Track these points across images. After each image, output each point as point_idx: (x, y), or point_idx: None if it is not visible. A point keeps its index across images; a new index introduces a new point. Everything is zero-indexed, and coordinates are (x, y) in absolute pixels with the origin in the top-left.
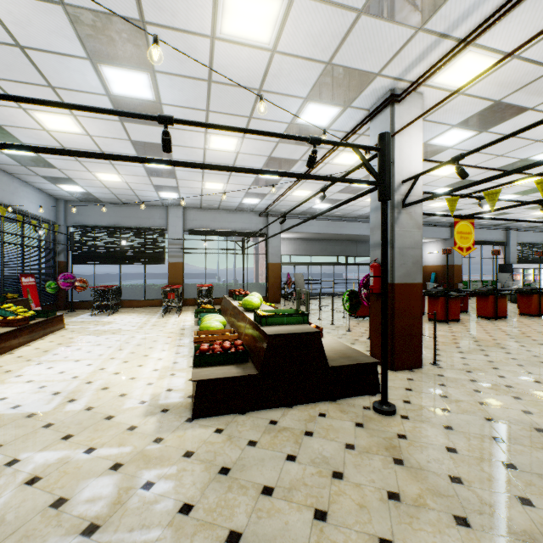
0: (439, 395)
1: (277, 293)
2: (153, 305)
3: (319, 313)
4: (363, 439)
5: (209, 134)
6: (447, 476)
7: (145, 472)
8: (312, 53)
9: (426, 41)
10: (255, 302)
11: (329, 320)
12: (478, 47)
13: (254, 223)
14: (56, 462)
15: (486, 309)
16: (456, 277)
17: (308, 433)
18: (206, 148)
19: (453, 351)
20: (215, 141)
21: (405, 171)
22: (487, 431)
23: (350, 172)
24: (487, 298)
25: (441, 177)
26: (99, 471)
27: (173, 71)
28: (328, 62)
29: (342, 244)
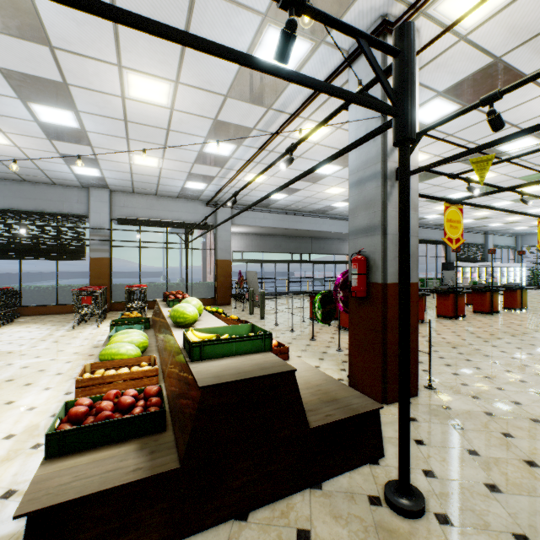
0: (467, 451)
1: (227, 294)
2: (68, 312)
3: (276, 317)
4: None
5: (125, 70)
6: None
7: None
8: None
9: None
10: (190, 313)
11: (288, 325)
12: None
13: (200, 213)
14: None
15: (447, 308)
16: None
17: None
18: (125, 97)
19: (439, 364)
20: (137, 84)
21: None
22: None
23: (336, 112)
24: (448, 296)
25: None
26: None
27: None
28: None
29: (297, 241)
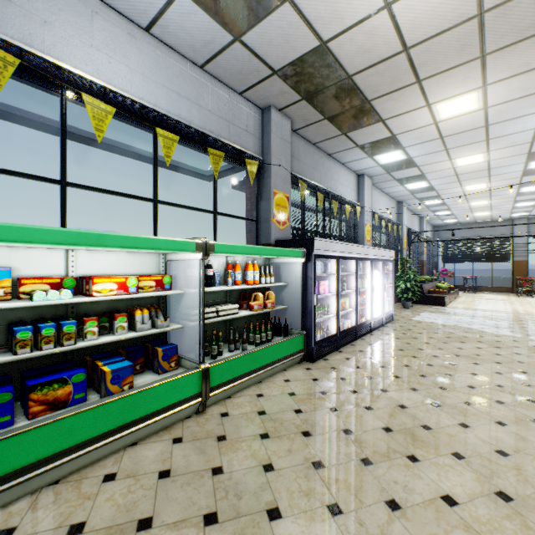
0: None
1: None
2: (498, 291)
3: None
4: None
5: None
6: None
7: None
8: None
9: None
10: None
11: None
12: None
13: None
14: (533, 317)
15: None
16: None
17: None
18: None
19: None
20: None
21: None
22: None
23: None
24: None
25: None
26: None
27: None
28: None
29: None
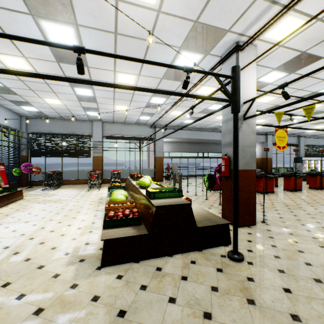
0: (271, 245)
1: (161, 175)
2: (83, 183)
3: (187, 188)
4: (223, 282)
5: (116, 72)
6: (288, 314)
7: (60, 316)
8: (185, 13)
9: (262, 6)
10: (147, 182)
11: (194, 192)
12: (296, 12)
13: (146, 132)
14: None
15: (290, 185)
16: (268, 165)
17: (184, 278)
18: (115, 82)
19: (274, 213)
20: (121, 77)
21: (245, 96)
22: (308, 273)
23: (211, 95)
24: (290, 178)
25: (263, 103)
26: (24, 316)
27: (90, 25)
28: (196, 20)
29: (200, 145)
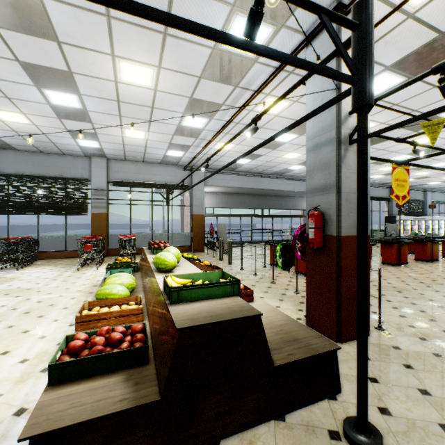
0: (418, 391)
1: (200, 243)
2: (74, 256)
3: (241, 263)
4: None
5: (117, 58)
6: None
7: None
8: None
9: None
10: (170, 260)
11: (251, 269)
12: None
13: (178, 176)
14: None
15: (391, 256)
16: None
17: None
18: (118, 81)
19: (387, 307)
20: (127, 70)
21: None
22: None
23: (297, 85)
24: (392, 246)
25: None
26: None
27: None
28: None
29: (258, 198)
